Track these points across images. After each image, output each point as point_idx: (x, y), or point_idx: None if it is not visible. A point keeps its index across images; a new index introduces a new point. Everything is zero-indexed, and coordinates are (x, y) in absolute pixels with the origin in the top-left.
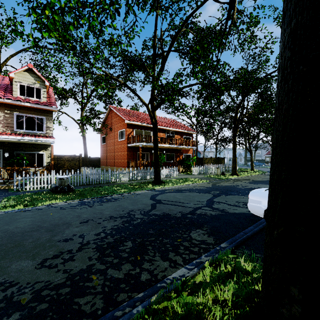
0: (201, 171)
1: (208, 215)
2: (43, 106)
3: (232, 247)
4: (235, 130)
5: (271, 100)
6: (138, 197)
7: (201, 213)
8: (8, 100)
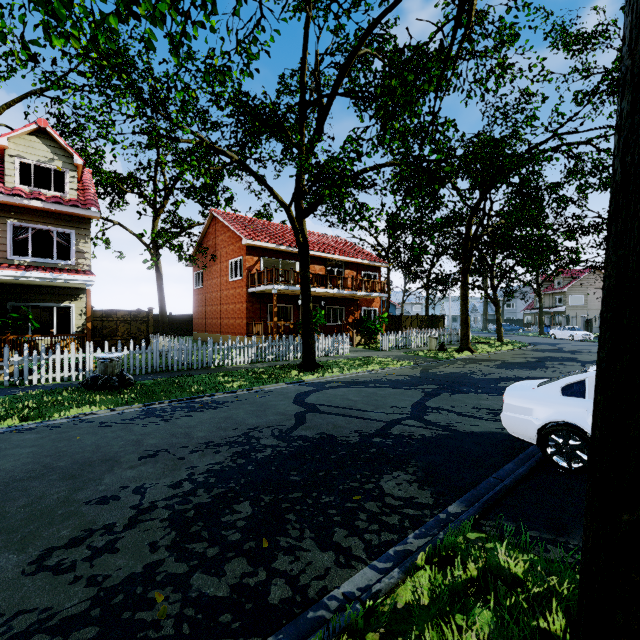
0: (397, 342)
1: (417, 437)
2: (69, 208)
3: (473, 513)
4: (467, 259)
5: (539, 200)
6: (268, 399)
7: (401, 433)
8: None
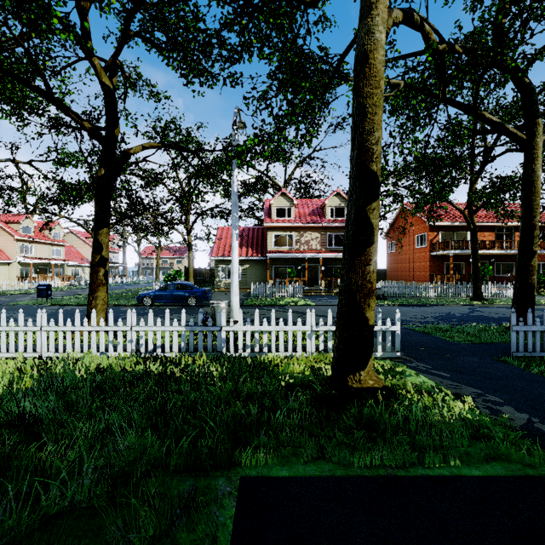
0: None
1: None
2: None
3: None
4: None
5: None
6: (453, 307)
7: None
8: (325, 224)
